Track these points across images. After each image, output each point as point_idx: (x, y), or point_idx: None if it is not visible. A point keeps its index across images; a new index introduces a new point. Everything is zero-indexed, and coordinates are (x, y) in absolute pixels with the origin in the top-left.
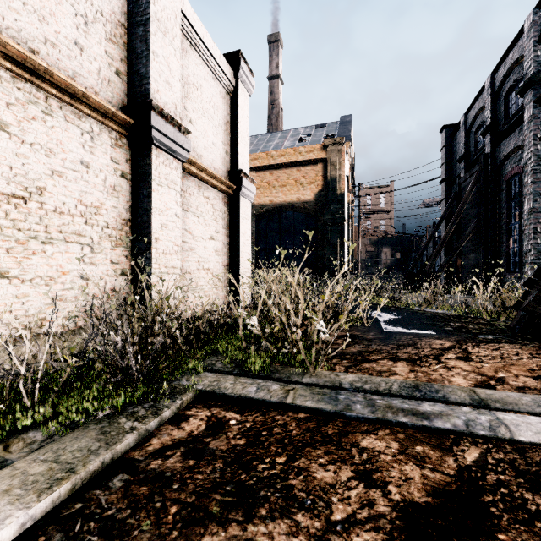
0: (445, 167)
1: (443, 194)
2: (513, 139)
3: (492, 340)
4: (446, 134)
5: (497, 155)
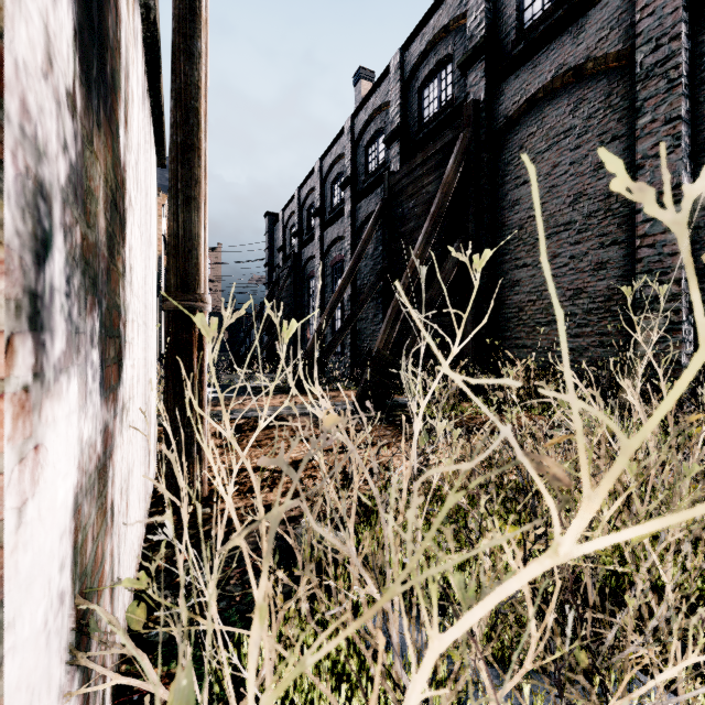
0: (269, 253)
1: (267, 278)
2: (311, 248)
3: (274, 394)
4: (270, 221)
5: (303, 257)
